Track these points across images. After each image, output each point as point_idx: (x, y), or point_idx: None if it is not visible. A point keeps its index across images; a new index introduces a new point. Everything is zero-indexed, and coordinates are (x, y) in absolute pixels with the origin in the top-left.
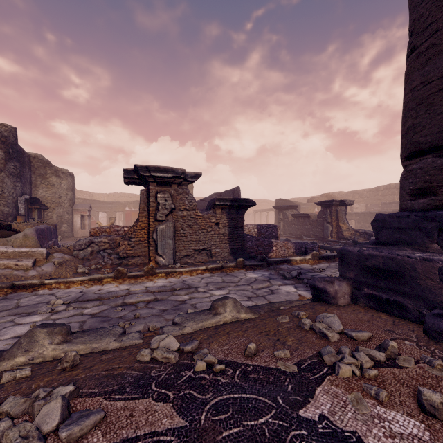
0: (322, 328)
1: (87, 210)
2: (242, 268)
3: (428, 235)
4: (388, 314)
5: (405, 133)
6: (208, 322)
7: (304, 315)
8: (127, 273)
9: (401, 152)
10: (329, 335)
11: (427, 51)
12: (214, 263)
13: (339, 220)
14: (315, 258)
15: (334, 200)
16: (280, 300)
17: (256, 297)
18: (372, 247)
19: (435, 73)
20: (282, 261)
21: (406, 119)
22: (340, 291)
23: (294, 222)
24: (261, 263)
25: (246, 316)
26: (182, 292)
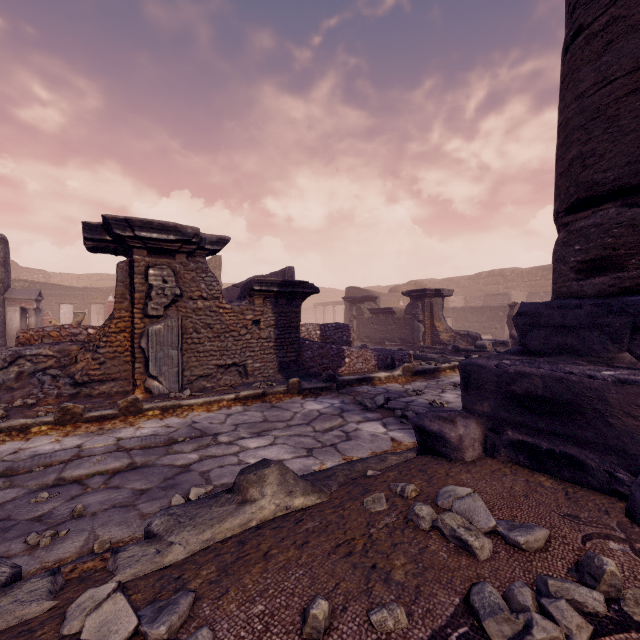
0: (459, 528)
1: (33, 300)
2: (297, 395)
3: (614, 338)
4: (550, 476)
5: (565, 170)
6: (224, 527)
7: (413, 492)
8: (83, 412)
9: (558, 202)
10: (476, 545)
11: (606, 30)
12: (252, 387)
13: (434, 317)
14: (408, 374)
15: (428, 289)
16: (362, 451)
17: (321, 448)
18: (518, 359)
19: (620, 64)
20: (359, 381)
21: (567, 146)
22: (466, 436)
23: (372, 320)
24: (327, 384)
25: (304, 502)
26: (187, 446)
